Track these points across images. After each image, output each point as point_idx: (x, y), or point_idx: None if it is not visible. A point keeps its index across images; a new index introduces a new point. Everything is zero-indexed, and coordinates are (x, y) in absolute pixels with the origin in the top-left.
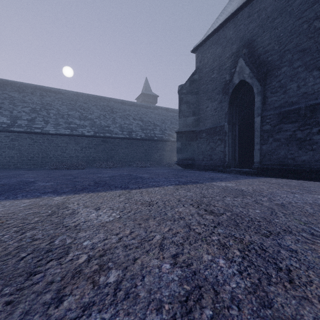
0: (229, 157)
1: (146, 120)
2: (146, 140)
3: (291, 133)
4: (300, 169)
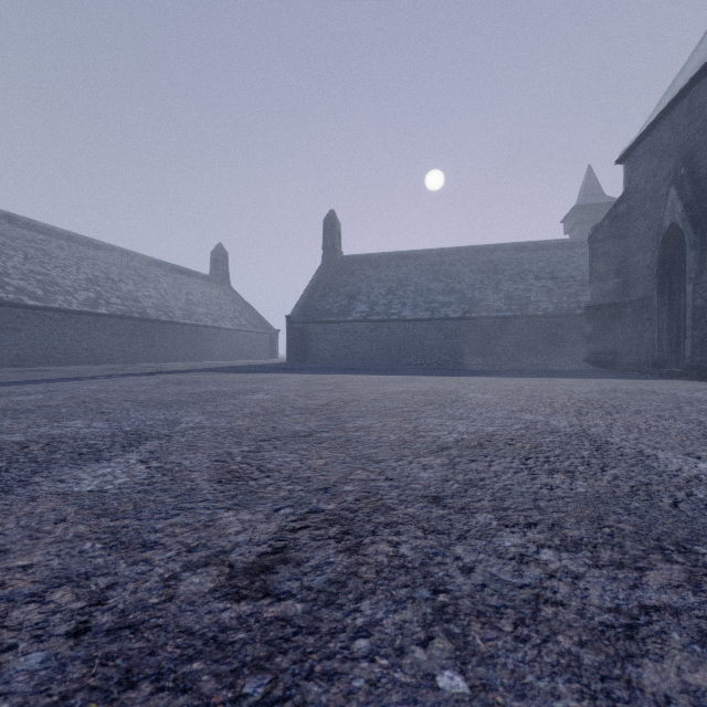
0: (662, 350)
1: (565, 276)
2: (555, 317)
3: None
4: None
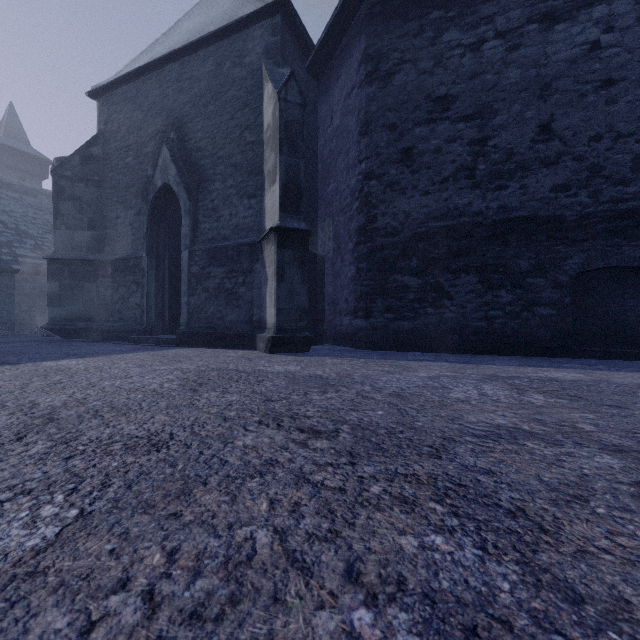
0: (151, 316)
1: None
2: None
3: (220, 281)
4: (226, 334)
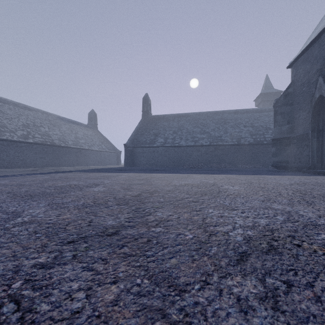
0: (313, 160)
1: (257, 125)
2: (254, 144)
3: None
4: None
